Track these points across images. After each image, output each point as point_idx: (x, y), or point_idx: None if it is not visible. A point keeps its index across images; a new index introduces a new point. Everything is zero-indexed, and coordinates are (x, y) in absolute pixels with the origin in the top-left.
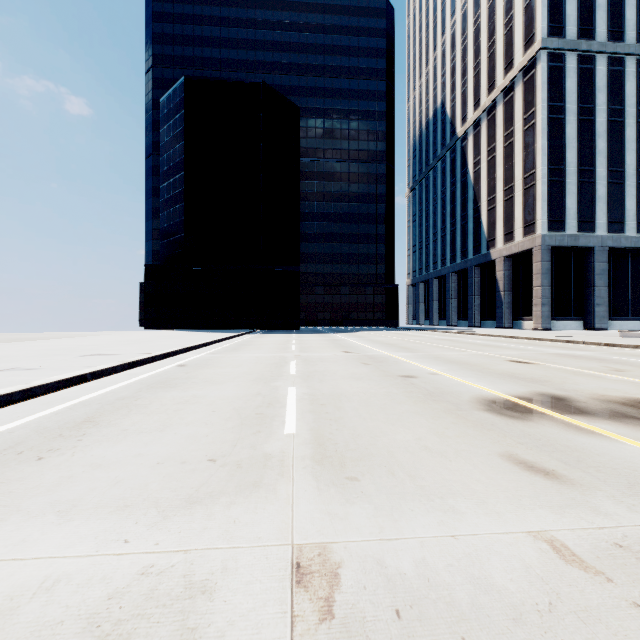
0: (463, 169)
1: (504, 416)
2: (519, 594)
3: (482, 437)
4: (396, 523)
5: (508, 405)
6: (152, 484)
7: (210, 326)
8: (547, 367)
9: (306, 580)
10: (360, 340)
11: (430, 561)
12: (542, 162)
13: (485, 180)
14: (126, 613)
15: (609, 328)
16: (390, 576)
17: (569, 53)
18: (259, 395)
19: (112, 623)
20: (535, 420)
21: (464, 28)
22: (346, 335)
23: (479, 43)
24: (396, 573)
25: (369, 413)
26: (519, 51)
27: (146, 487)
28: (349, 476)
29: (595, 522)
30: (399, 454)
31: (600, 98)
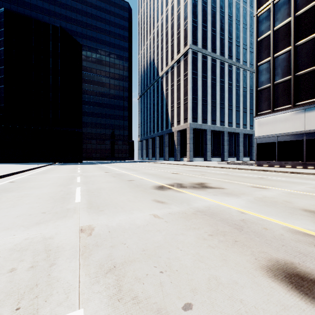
0: (162, 91)
1: (159, 190)
2: (141, 224)
3: (149, 196)
4: (114, 217)
5: (162, 187)
6: (18, 222)
7: (24, 161)
8: (182, 174)
9: (84, 231)
10: (114, 167)
11: (121, 223)
12: (190, 94)
13: (170, 97)
14: (24, 246)
15: (212, 160)
16: (109, 227)
17: (199, 53)
18: (62, 191)
19: (19, 248)
20: (168, 190)
21: (162, 29)
22: (107, 165)
23: (168, 38)
24: (111, 226)
25: (112, 193)
26: (182, 46)
27: (15, 223)
28: (100, 210)
29: (167, 210)
30: (119, 203)
31: (209, 73)
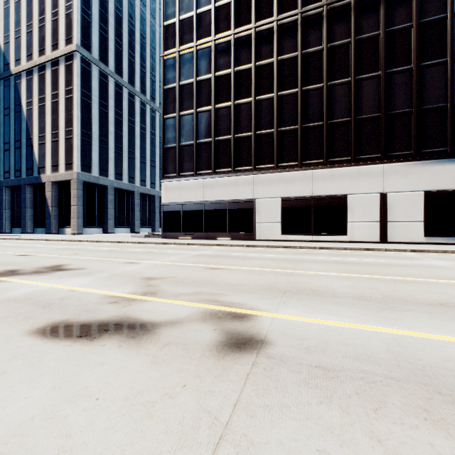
0: (17, 102)
1: None
2: None
3: None
4: None
5: None
6: None
7: None
8: (38, 256)
9: None
10: None
11: None
12: (77, 125)
13: (37, 120)
14: None
15: (116, 232)
16: None
17: (94, 65)
18: None
19: None
20: None
21: None
22: None
23: (32, 10)
24: None
25: None
26: (63, 41)
27: None
28: None
29: None
30: None
31: (111, 102)
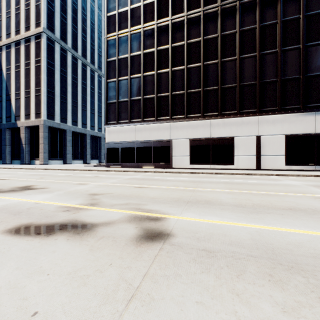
0: None
1: None
2: None
3: None
4: None
5: None
6: None
7: None
8: (13, 180)
9: None
10: None
11: None
12: (44, 85)
13: (14, 81)
14: None
15: (73, 163)
16: None
17: (57, 43)
18: None
19: None
20: None
21: None
22: None
23: (10, 1)
24: None
25: None
26: (33, 24)
27: None
28: None
29: None
30: None
31: (69, 70)
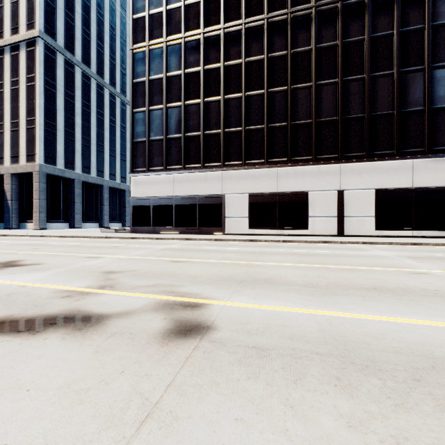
0: None
1: None
2: None
3: None
4: None
5: None
6: None
7: None
8: None
9: None
10: None
11: None
12: (40, 115)
13: None
14: None
15: (84, 227)
16: None
17: (59, 53)
18: None
19: None
20: None
21: None
22: None
23: None
24: None
25: None
26: (24, 25)
27: None
28: None
29: None
30: None
31: (78, 93)
